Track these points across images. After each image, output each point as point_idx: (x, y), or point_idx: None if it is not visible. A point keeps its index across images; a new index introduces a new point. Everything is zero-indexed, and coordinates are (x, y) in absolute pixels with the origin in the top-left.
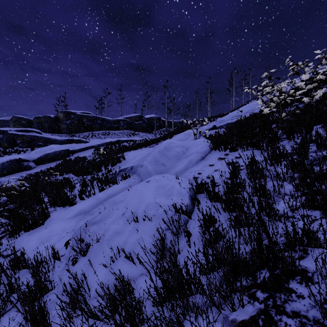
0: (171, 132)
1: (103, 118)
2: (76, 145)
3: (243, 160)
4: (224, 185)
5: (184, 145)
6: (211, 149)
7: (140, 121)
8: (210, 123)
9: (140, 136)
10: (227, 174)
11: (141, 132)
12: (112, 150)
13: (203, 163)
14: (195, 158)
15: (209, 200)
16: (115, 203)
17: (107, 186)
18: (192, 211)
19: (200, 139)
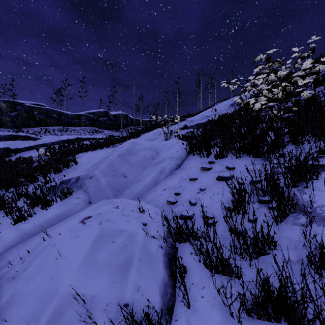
0: (139, 131)
1: (61, 112)
2: (21, 142)
3: (252, 178)
4: (234, 235)
5: (153, 148)
6: (188, 154)
7: (105, 117)
8: (180, 123)
9: (105, 133)
10: (223, 199)
11: (107, 129)
12: (68, 150)
13: (179, 174)
14: (169, 166)
15: (204, 265)
16: (2, 279)
17: (35, 208)
18: (172, 304)
19: (173, 140)
